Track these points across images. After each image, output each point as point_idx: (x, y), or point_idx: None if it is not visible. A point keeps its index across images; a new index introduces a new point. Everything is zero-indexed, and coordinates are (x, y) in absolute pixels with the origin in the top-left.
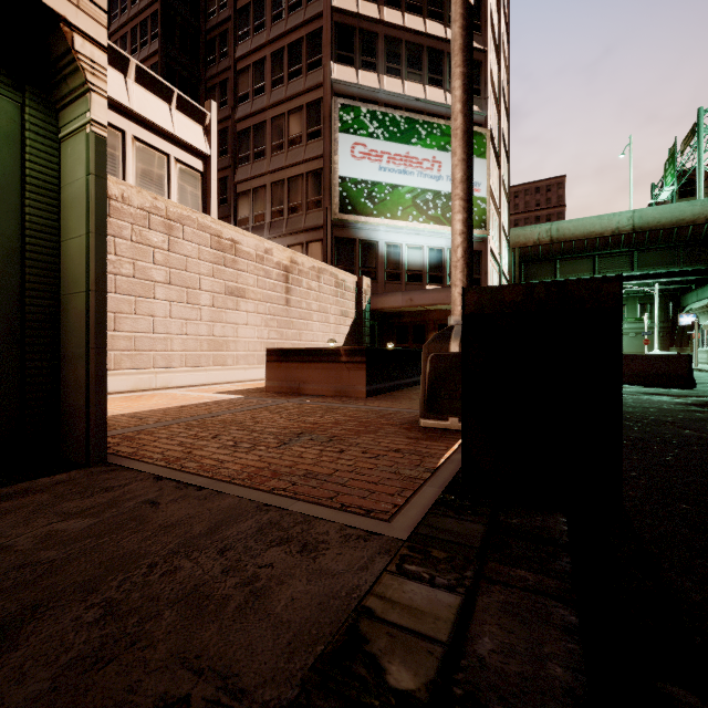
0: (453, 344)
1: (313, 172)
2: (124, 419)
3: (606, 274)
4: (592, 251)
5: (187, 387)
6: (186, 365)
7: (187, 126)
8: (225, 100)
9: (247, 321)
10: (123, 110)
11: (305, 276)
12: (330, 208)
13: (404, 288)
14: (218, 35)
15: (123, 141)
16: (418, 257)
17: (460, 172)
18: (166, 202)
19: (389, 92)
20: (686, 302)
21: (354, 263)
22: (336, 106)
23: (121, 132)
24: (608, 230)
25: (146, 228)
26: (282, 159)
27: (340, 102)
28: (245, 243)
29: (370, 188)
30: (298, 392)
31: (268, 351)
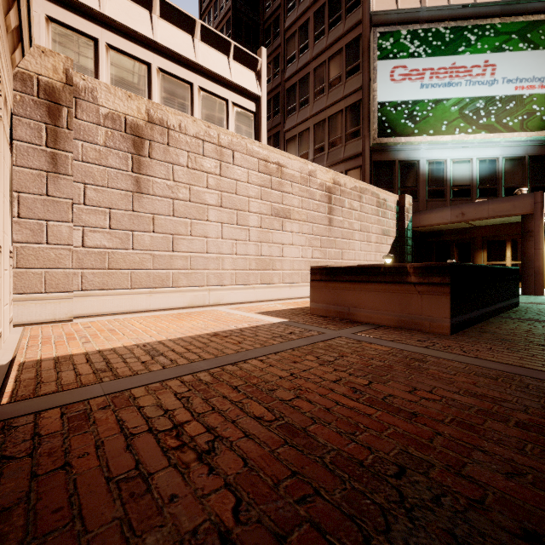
0: None
1: (352, 105)
2: (135, 356)
3: None
4: None
5: (237, 304)
6: (236, 283)
7: (242, 73)
8: (277, 71)
9: (292, 241)
10: (191, 65)
11: (347, 196)
12: (368, 135)
13: (448, 204)
14: (272, 22)
15: (191, 92)
16: (465, 171)
17: None
18: (218, 130)
19: (432, 7)
20: None
21: (393, 185)
22: (375, 36)
23: (189, 84)
24: None
25: (200, 155)
26: (323, 102)
27: (378, 31)
28: (289, 166)
29: (410, 108)
30: (347, 317)
31: (312, 269)
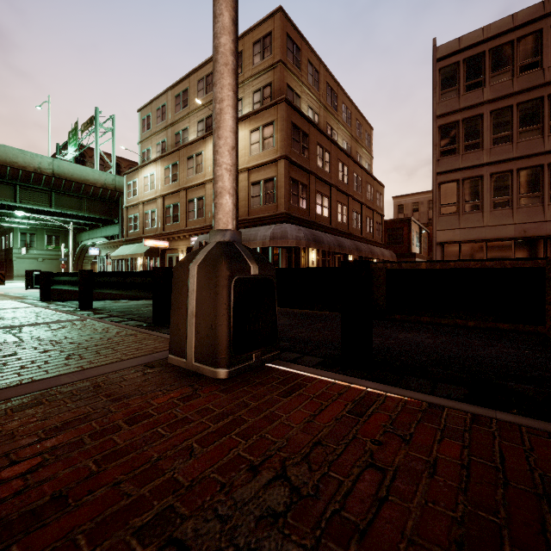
0: (253, 265)
1: None
2: None
3: (28, 205)
4: (14, 180)
5: None
6: None
7: None
8: None
9: None
10: None
11: None
12: None
13: None
14: None
15: None
16: None
17: (235, 61)
18: None
19: None
20: (81, 239)
21: None
22: None
23: None
24: (32, 167)
25: None
26: None
27: None
28: None
29: None
30: None
31: None
